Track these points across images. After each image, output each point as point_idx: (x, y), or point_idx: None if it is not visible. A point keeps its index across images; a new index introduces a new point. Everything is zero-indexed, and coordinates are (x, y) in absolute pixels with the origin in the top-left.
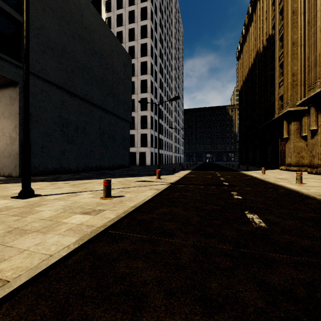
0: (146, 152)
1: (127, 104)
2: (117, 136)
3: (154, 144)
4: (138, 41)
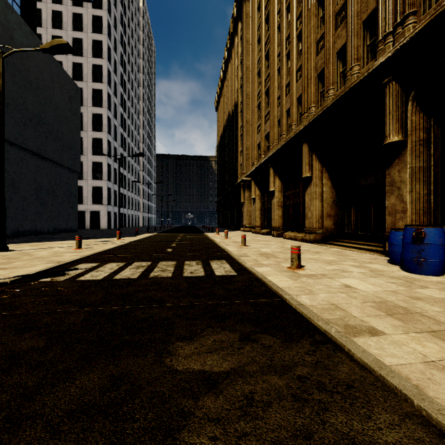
0: (100, 212)
1: (74, 148)
2: (60, 190)
3: (113, 200)
4: (88, 59)
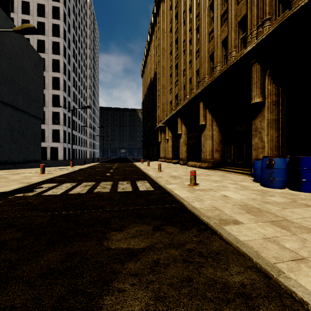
0: (58, 147)
1: (39, 102)
2: (28, 132)
3: (67, 139)
4: (49, 37)
